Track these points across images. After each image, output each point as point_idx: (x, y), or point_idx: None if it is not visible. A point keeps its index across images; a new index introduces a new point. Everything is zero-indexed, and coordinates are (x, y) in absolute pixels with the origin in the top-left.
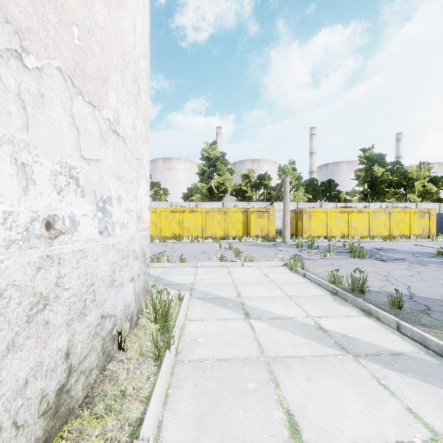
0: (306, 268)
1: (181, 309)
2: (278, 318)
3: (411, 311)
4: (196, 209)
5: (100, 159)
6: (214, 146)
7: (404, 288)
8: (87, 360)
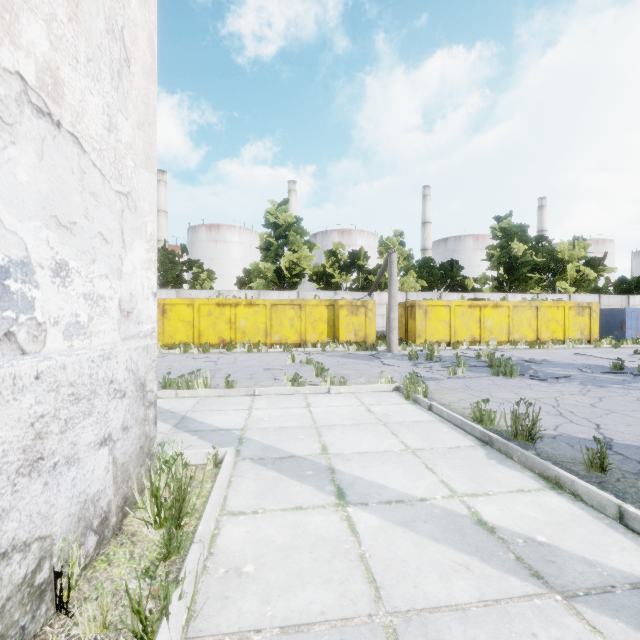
0: (430, 395)
1: (214, 490)
2: (399, 502)
3: (623, 476)
4: (256, 301)
5: None
6: (285, 207)
7: (592, 429)
8: None
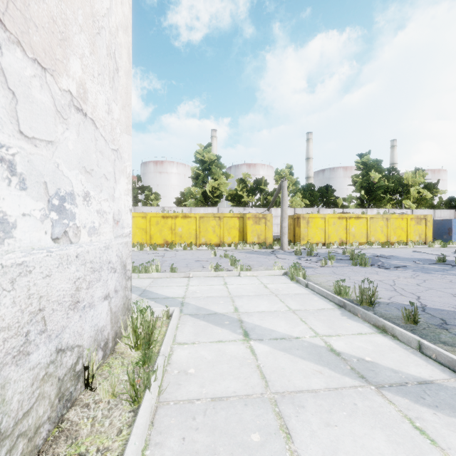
0: (307, 278)
1: (169, 330)
2: (282, 339)
3: (428, 326)
4: (189, 214)
5: (55, 141)
6: (209, 148)
7: (414, 299)
8: (31, 416)
